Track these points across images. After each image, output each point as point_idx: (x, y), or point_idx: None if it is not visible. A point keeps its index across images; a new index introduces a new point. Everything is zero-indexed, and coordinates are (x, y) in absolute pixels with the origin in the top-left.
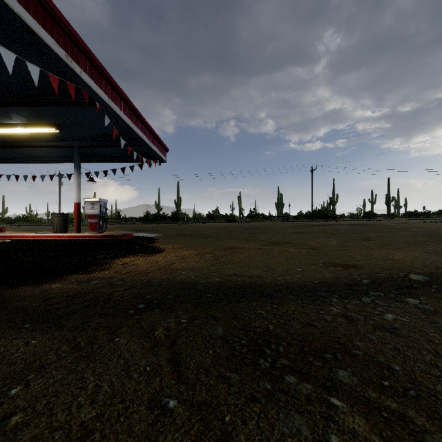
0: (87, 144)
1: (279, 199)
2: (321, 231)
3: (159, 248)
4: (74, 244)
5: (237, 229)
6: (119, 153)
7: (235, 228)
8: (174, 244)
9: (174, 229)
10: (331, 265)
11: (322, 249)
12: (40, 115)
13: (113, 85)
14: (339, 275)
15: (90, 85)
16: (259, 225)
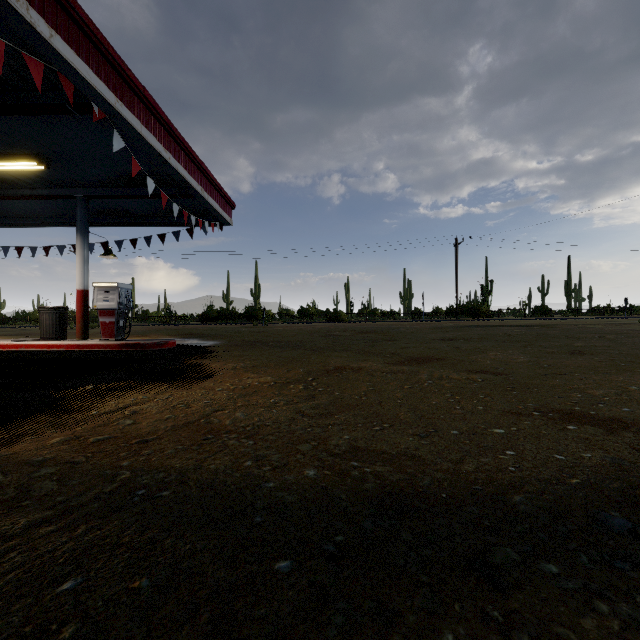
0: (98, 193)
1: (405, 288)
2: (483, 336)
3: (207, 370)
4: (63, 361)
5: (345, 333)
6: (154, 211)
7: (341, 331)
8: (237, 361)
9: (245, 333)
10: (561, 417)
11: (510, 373)
12: (6, 137)
13: (127, 76)
14: (618, 458)
15: (73, 66)
16: (379, 327)
